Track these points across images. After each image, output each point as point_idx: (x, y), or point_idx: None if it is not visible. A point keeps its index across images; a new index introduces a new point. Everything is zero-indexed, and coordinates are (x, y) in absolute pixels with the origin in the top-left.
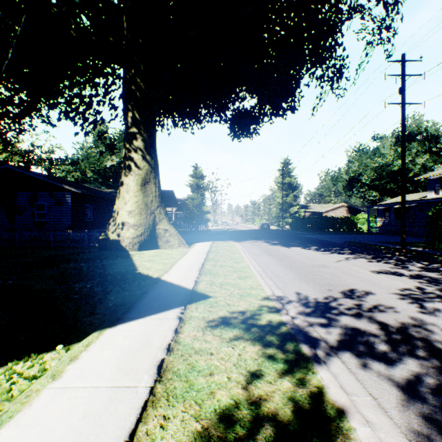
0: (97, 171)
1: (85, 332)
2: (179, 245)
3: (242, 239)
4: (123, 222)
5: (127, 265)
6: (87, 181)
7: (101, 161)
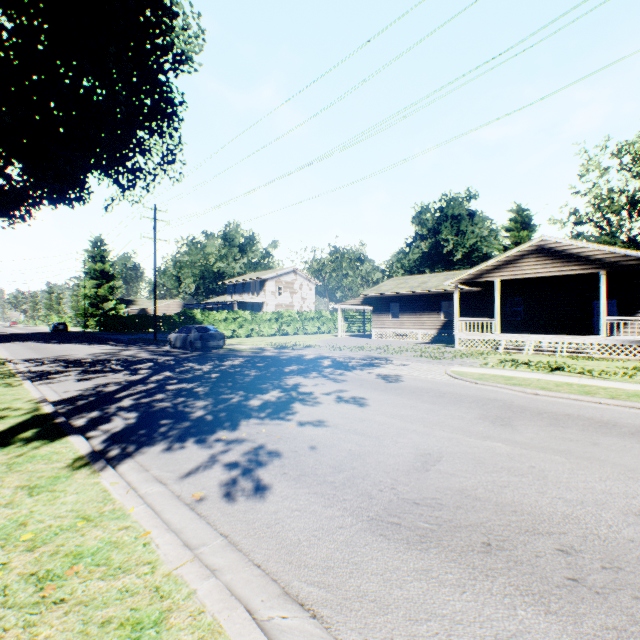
0: None
1: None
2: None
3: (7, 341)
4: None
5: None
6: None
7: None
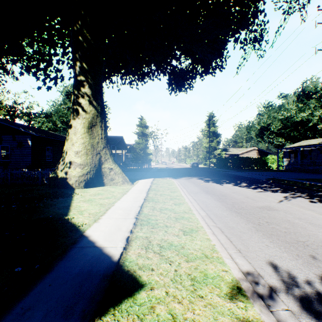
0: (65, 122)
1: None
2: (123, 182)
3: (178, 176)
4: (70, 161)
5: (61, 207)
6: (57, 130)
7: (68, 115)
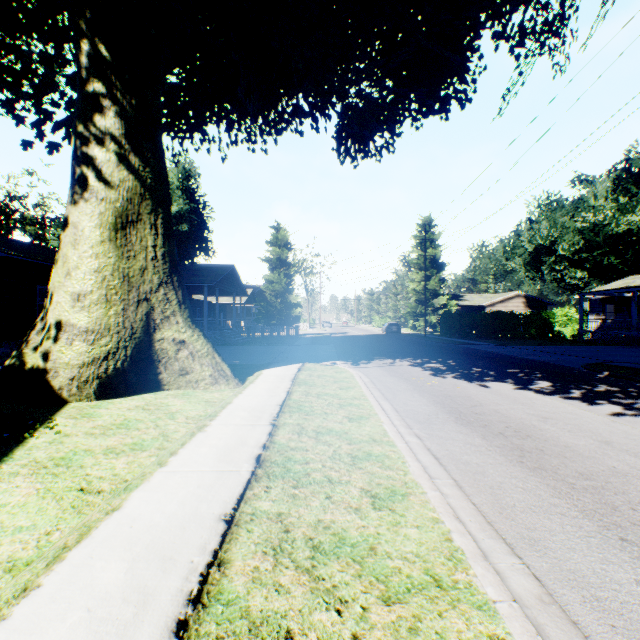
0: None
1: None
2: (215, 380)
3: (361, 356)
4: (59, 322)
5: None
6: None
7: None
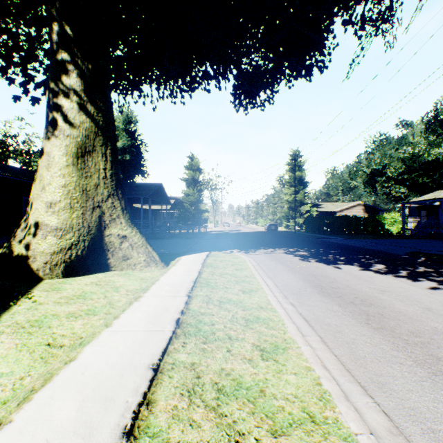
0: None
1: None
2: (147, 264)
3: (250, 246)
4: (37, 222)
5: None
6: None
7: None
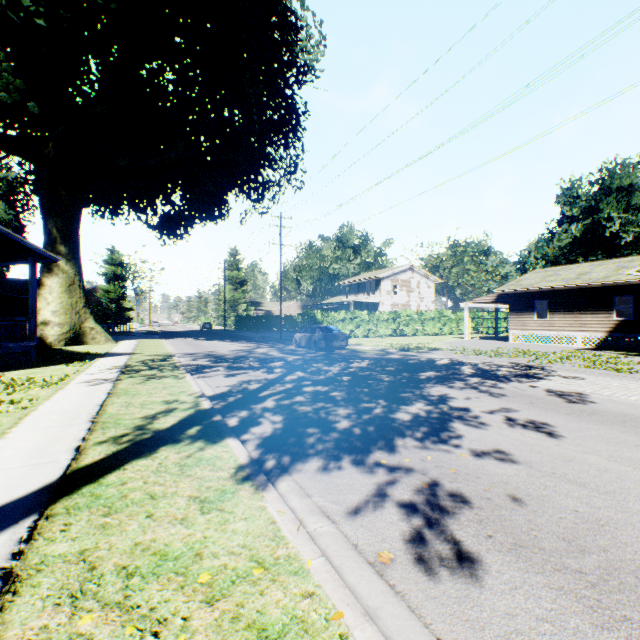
0: None
1: (91, 360)
2: (107, 341)
3: (172, 337)
4: (47, 321)
5: (72, 351)
6: None
7: None
